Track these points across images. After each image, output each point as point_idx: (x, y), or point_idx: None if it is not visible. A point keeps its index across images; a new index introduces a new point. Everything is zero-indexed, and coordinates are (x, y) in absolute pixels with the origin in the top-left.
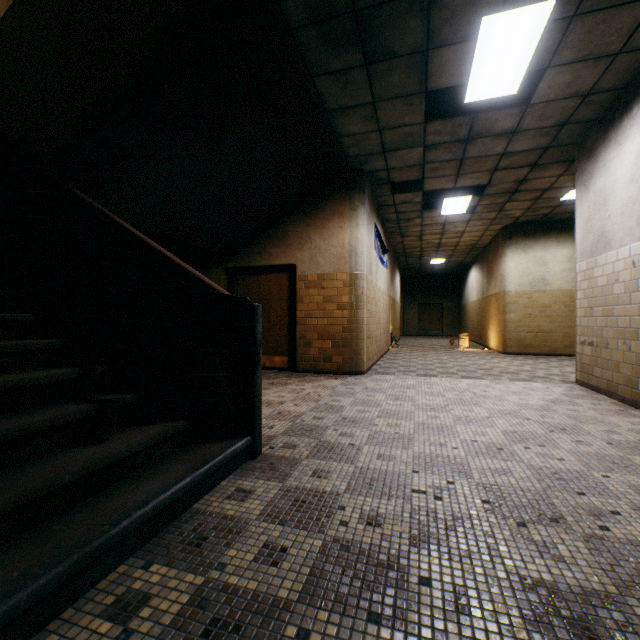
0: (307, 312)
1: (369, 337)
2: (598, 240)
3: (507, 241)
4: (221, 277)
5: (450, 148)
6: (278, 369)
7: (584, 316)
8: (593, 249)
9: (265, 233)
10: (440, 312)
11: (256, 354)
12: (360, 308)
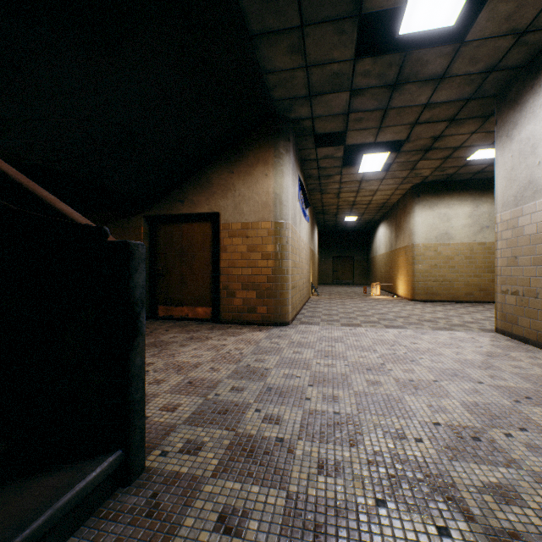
0: (231, 262)
1: (293, 287)
2: (525, 188)
3: (416, 199)
4: (141, 225)
5: (376, 95)
6: (201, 320)
7: (507, 266)
8: (518, 198)
9: (187, 180)
10: (351, 264)
11: (134, 319)
12: (285, 258)
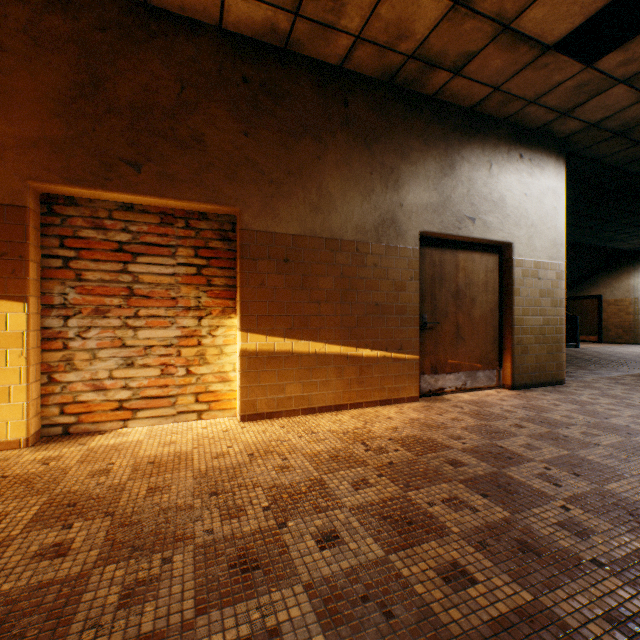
0: (607, 316)
1: None
2: None
3: None
4: None
5: None
6: (591, 342)
7: None
8: None
9: (583, 281)
10: None
11: (577, 327)
12: (639, 314)
